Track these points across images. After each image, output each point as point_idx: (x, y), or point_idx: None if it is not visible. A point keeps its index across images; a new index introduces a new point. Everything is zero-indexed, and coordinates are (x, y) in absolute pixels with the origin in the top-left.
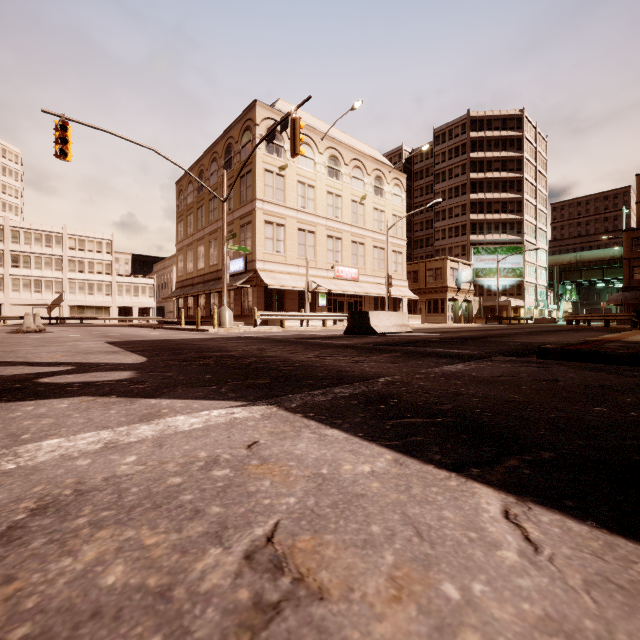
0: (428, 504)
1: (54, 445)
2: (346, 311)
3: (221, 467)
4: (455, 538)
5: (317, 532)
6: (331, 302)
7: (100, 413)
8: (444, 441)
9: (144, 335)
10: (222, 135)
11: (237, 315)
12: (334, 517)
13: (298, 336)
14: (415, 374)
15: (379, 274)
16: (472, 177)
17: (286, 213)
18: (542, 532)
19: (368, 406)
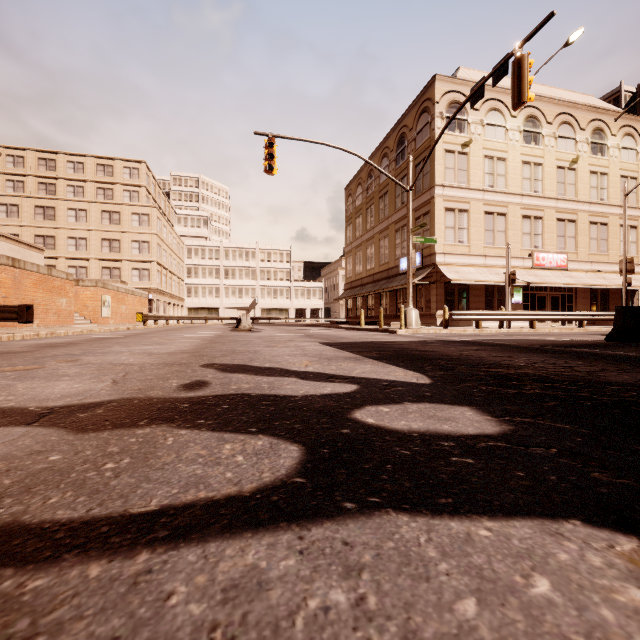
0: None
1: None
2: (548, 309)
3: None
4: None
5: None
6: (527, 298)
7: None
8: None
9: (341, 336)
10: (394, 127)
11: None
12: None
13: (535, 342)
14: None
15: (598, 259)
16: None
17: (470, 196)
18: None
19: None
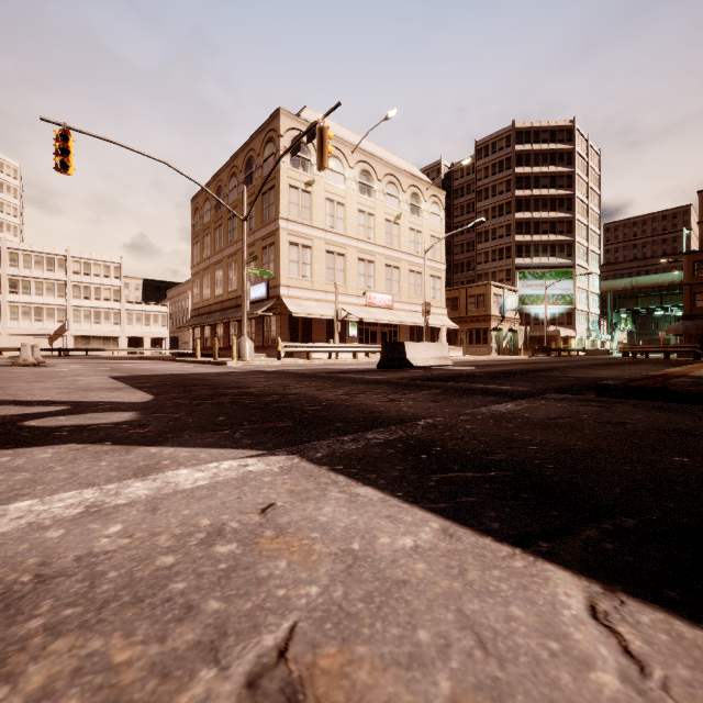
0: (490, 596)
1: (23, 509)
2: (379, 342)
3: (226, 540)
4: (531, 651)
5: (346, 641)
6: (363, 332)
7: (88, 465)
8: (501, 503)
9: (154, 369)
10: (242, 147)
11: (259, 346)
12: (368, 617)
13: (326, 370)
14: (460, 415)
15: (416, 301)
16: (518, 194)
17: (313, 233)
18: (645, 641)
19: (407, 456)
